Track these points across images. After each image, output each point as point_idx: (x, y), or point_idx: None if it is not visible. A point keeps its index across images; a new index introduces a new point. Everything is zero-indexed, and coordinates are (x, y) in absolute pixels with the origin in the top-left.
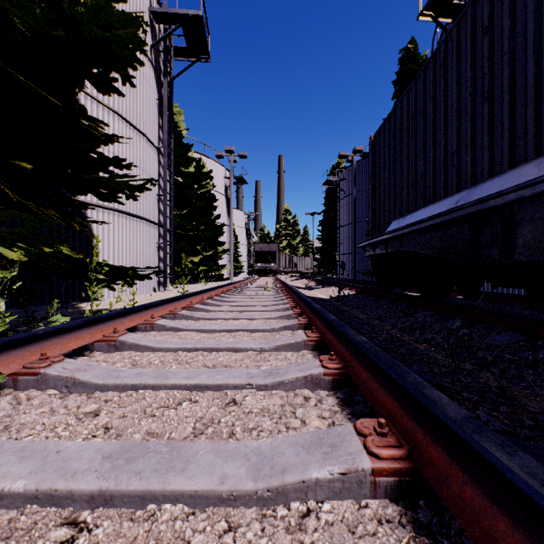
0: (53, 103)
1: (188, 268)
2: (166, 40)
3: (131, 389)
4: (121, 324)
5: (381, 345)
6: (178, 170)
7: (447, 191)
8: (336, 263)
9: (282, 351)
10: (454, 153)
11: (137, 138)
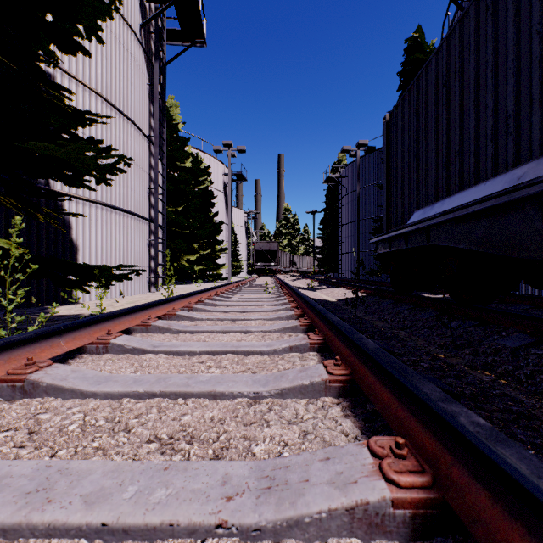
0: (6, 65)
1: (184, 267)
2: (157, 20)
3: None
4: (53, 347)
5: (446, 388)
6: (174, 165)
7: (497, 167)
8: (337, 263)
9: (289, 398)
10: (510, 116)
11: (124, 125)
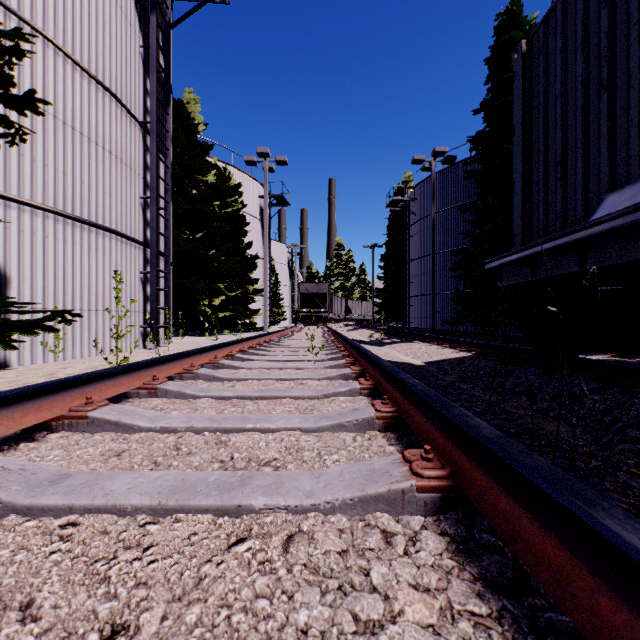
0: None
1: (204, 313)
2: None
3: None
4: None
5: None
6: (192, 178)
7: None
8: (402, 309)
9: None
10: None
11: (97, 97)
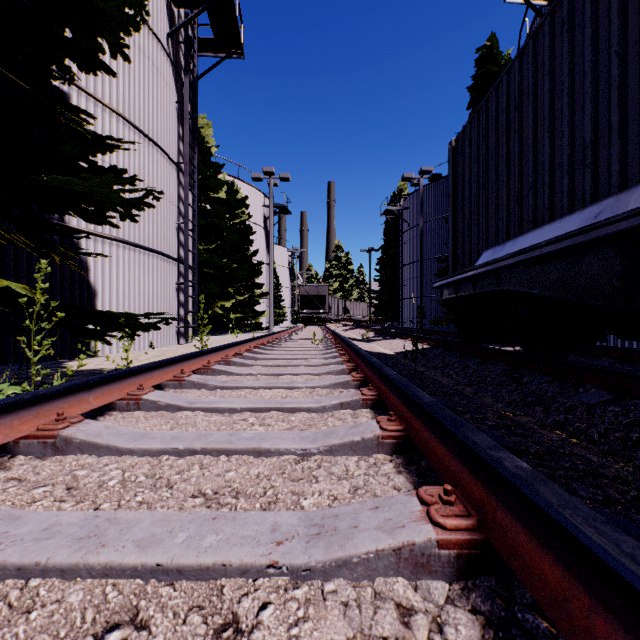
0: (19, 86)
1: (217, 315)
2: (187, 28)
3: (14, 576)
4: (81, 402)
5: (507, 444)
6: (206, 195)
7: (574, 203)
8: (397, 310)
9: (339, 455)
10: (587, 146)
11: (149, 150)
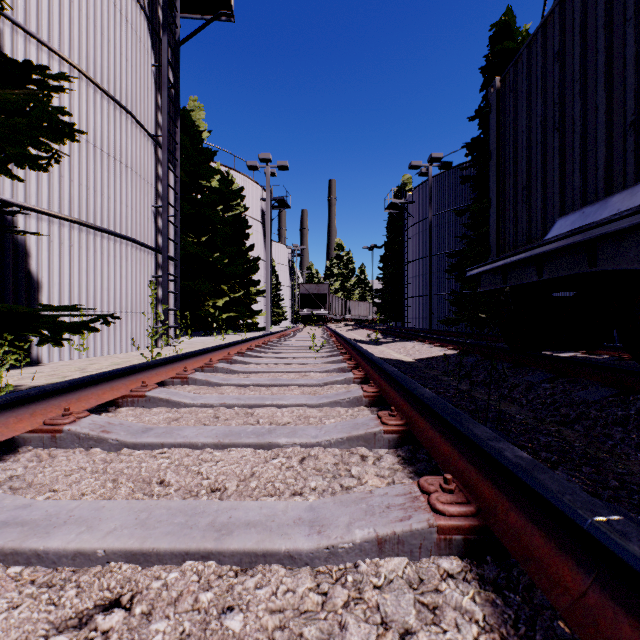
0: None
1: (208, 314)
2: None
3: None
4: None
5: None
6: (197, 184)
7: None
8: (401, 309)
9: None
10: None
11: (115, 115)
